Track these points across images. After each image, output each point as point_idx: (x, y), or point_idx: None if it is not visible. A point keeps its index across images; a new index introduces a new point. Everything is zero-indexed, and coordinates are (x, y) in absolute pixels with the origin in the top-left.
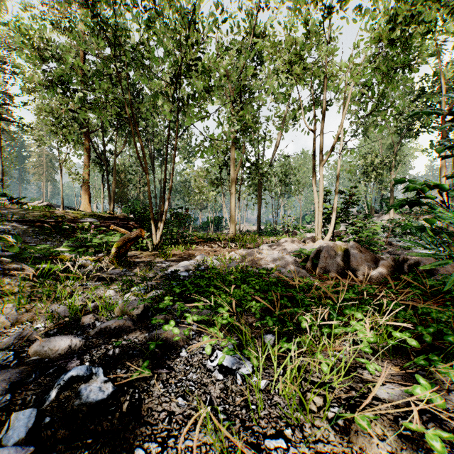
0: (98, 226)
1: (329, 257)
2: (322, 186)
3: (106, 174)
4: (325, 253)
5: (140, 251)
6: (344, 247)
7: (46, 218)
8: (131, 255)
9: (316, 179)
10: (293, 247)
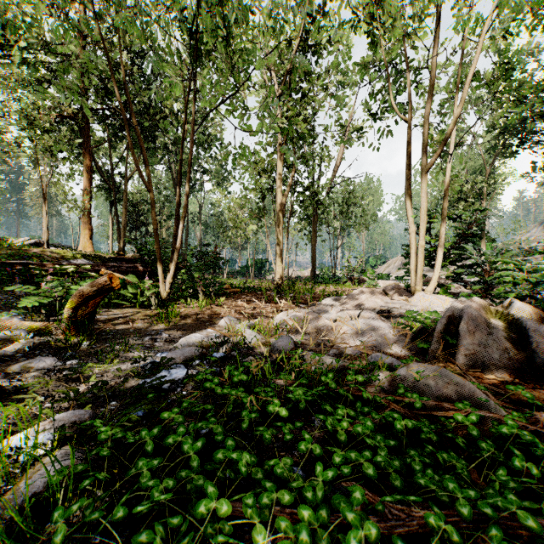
0: (89, 271)
1: (479, 333)
2: (425, 205)
3: (115, 202)
4: (468, 323)
5: (139, 308)
6: (498, 310)
7: (12, 258)
8: (117, 317)
9: (411, 196)
10: (376, 304)
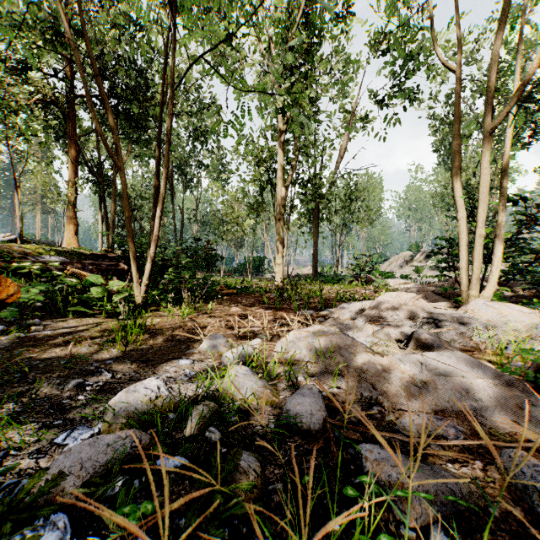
0: (61, 269)
1: None
2: (486, 179)
3: (103, 196)
4: None
5: (105, 317)
6: None
7: None
8: (64, 333)
9: (459, 171)
10: (416, 314)
